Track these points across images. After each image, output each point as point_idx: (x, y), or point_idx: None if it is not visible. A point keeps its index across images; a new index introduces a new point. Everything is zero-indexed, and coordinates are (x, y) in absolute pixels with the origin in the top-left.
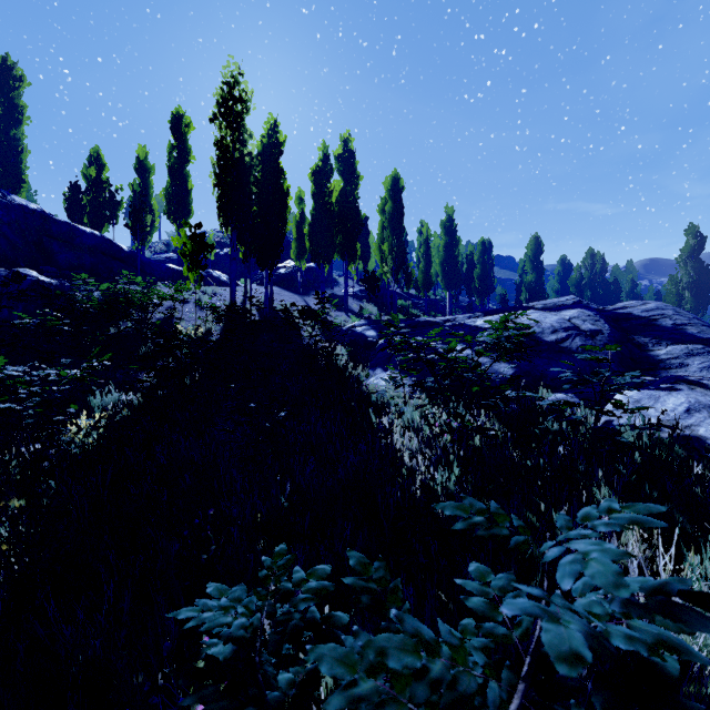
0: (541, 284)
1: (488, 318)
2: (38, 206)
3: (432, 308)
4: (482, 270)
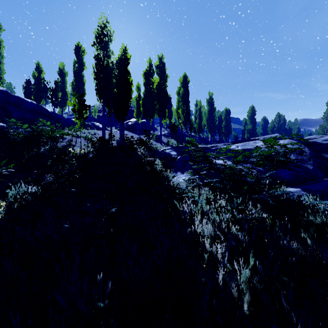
0: (255, 130)
1: (236, 145)
2: (4, 88)
3: (202, 141)
4: (226, 123)
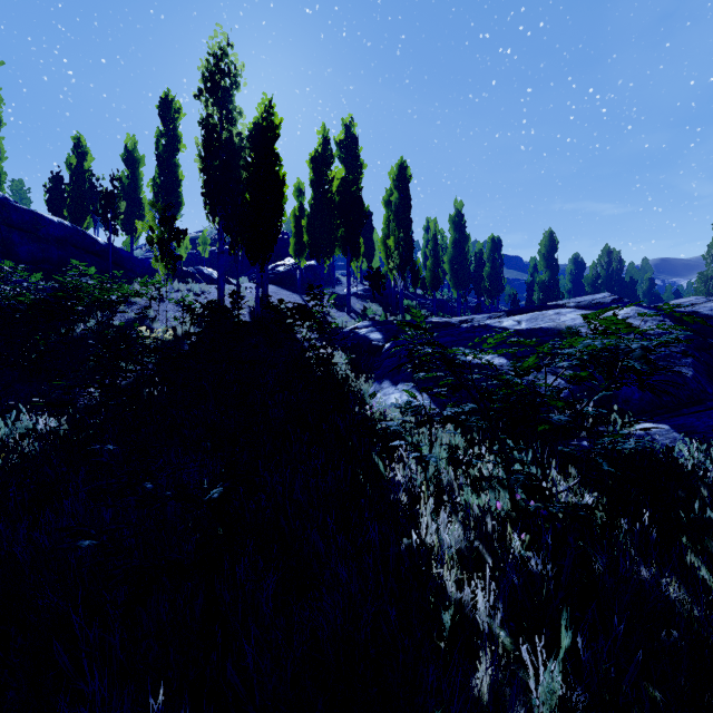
0: (556, 283)
1: (517, 319)
2: None
3: (439, 309)
4: (492, 268)
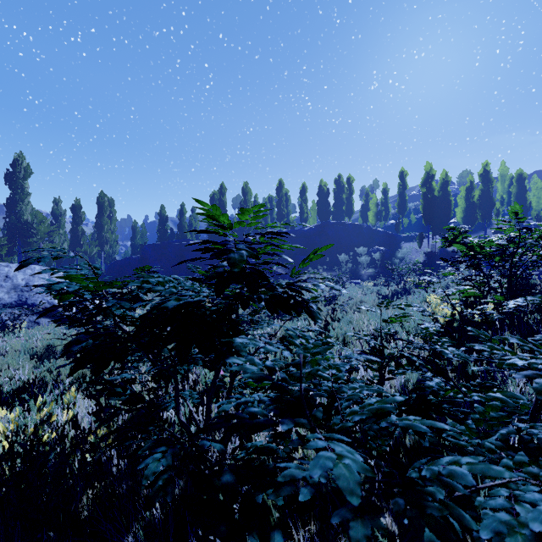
0: None
1: None
2: (367, 225)
3: None
4: None
